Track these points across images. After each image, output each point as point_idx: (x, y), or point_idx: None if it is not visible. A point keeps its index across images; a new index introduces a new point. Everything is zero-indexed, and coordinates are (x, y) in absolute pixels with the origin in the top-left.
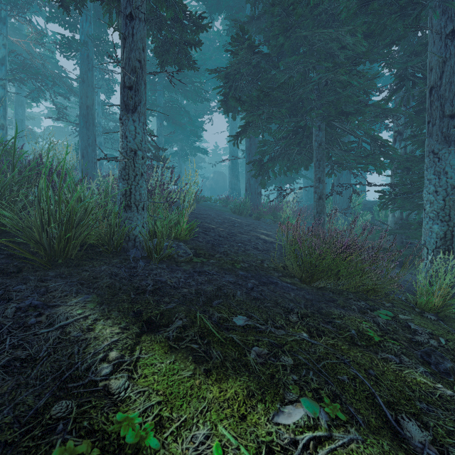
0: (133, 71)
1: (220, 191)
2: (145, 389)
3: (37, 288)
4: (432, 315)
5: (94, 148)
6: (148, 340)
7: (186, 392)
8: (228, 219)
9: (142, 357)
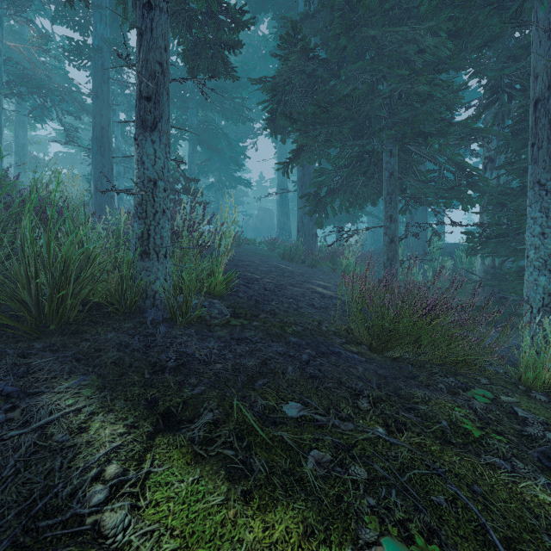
0: (152, 77)
1: (266, 232)
2: (154, 528)
3: (14, 367)
4: (542, 394)
5: (111, 179)
6: (165, 443)
7: (215, 531)
8: (276, 267)
9: (154, 471)
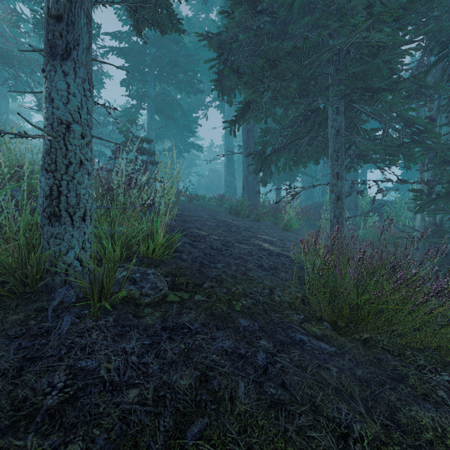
0: None
1: (215, 189)
2: None
3: None
4: None
5: None
6: None
7: None
8: (223, 222)
9: None
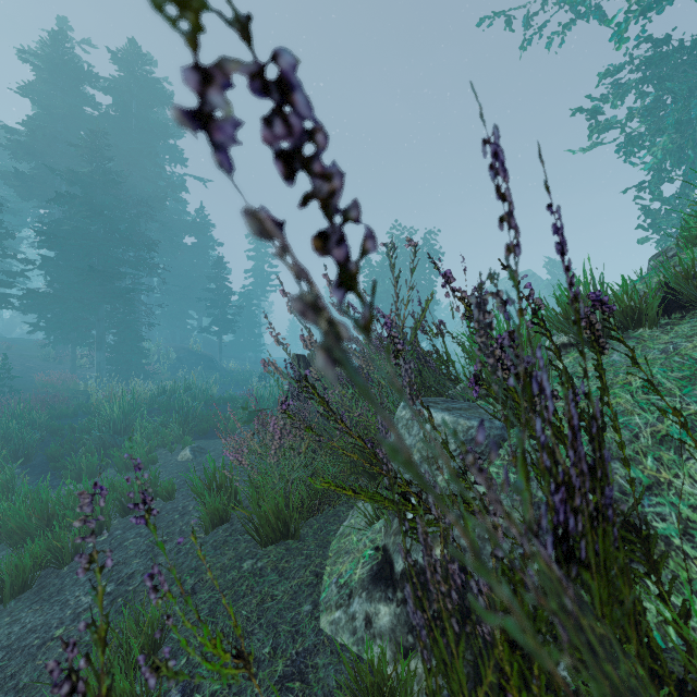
0: None
1: None
2: None
3: None
4: None
5: None
6: None
7: None
8: (29, 367)
9: None
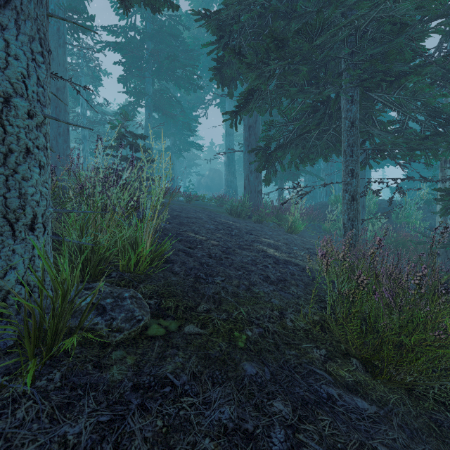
0: None
1: (215, 189)
2: None
3: None
4: None
5: (67, 139)
6: None
7: None
8: (223, 224)
9: None
